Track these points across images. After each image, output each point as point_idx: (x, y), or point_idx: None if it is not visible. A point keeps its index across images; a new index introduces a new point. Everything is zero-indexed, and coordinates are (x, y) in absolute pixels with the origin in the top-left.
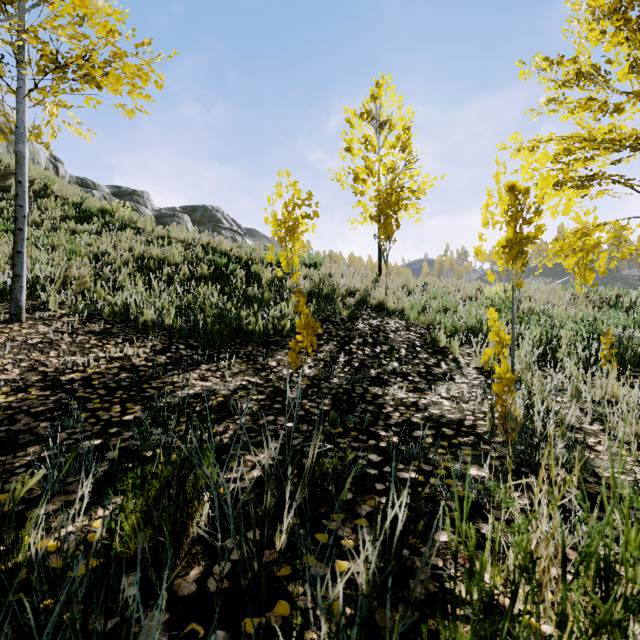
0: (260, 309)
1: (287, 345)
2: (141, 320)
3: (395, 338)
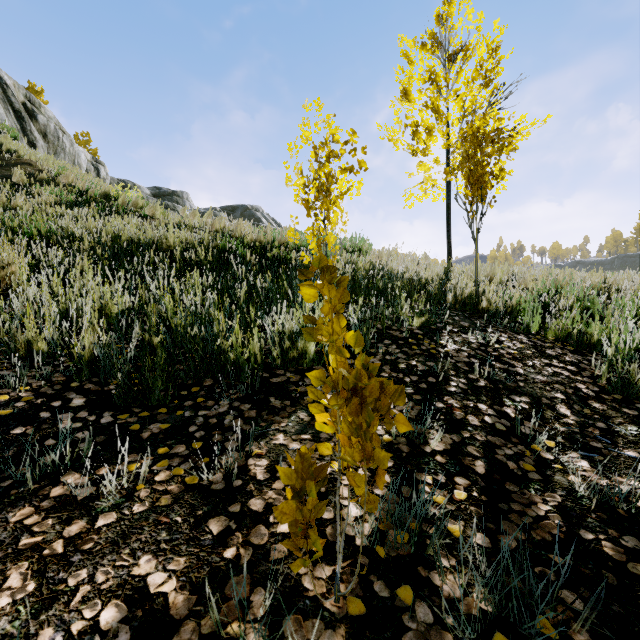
0: (262, 316)
1: (306, 395)
2: (22, 340)
3: (529, 375)
